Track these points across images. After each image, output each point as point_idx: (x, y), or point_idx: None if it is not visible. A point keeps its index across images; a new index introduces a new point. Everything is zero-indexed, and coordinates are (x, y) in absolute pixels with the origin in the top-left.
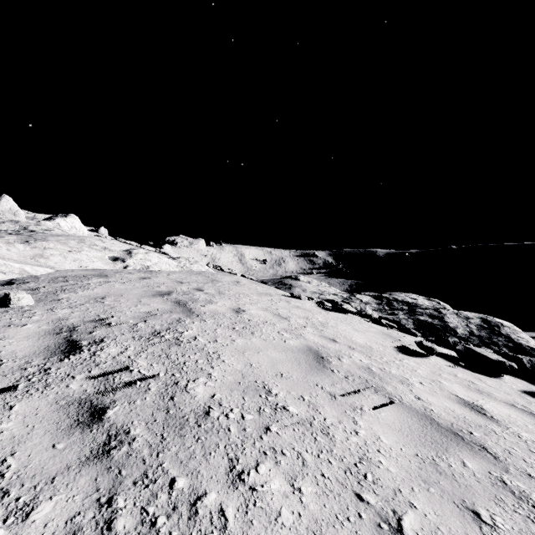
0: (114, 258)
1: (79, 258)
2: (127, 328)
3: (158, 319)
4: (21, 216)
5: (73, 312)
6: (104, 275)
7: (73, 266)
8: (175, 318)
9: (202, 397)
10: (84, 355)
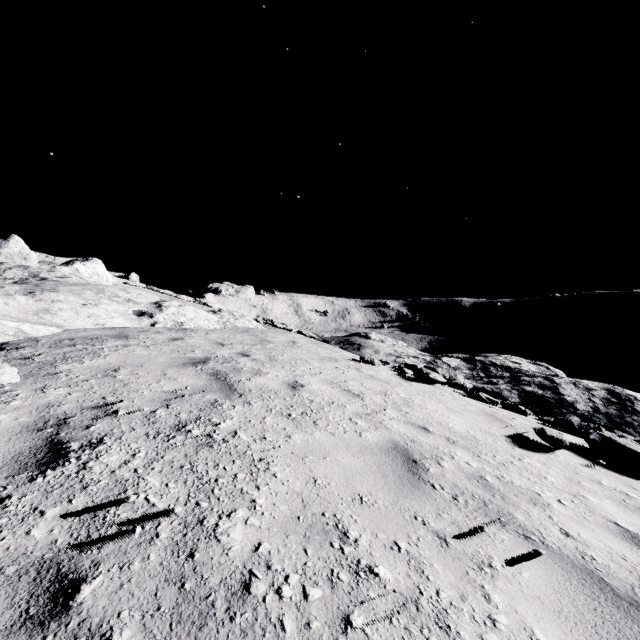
0: (139, 313)
1: (96, 313)
2: (141, 418)
3: (186, 403)
4: (33, 261)
5: (70, 392)
6: (125, 336)
7: (87, 323)
8: (209, 401)
9: (240, 550)
10: (69, 469)
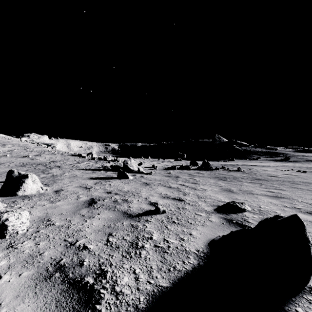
0: None
1: None
2: None
3: None
4: None
5: None
6: None
7: None
8: None
9: None
10: None
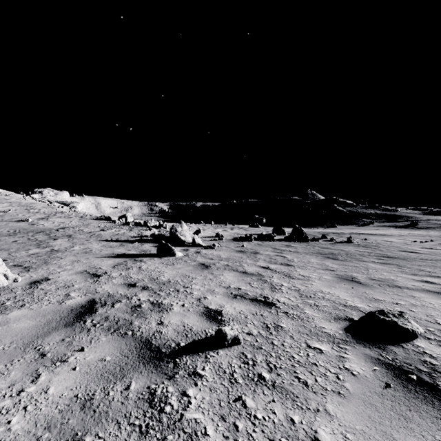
0: None
1: None
2: None
3: None
4: None
5: None
6: None
7: None
8: None
9: None
10: None
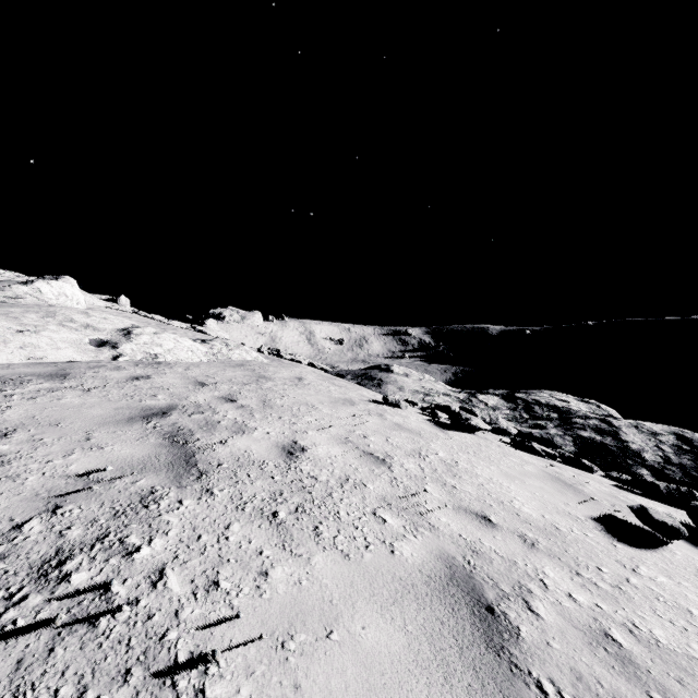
0: (99, 342)
1: (33, 343)
2: None
3: (94, 499)
4: None
5: None
6: (63, 374)
7: (17, 357)
8: (139, 492)
9: None
10: None
